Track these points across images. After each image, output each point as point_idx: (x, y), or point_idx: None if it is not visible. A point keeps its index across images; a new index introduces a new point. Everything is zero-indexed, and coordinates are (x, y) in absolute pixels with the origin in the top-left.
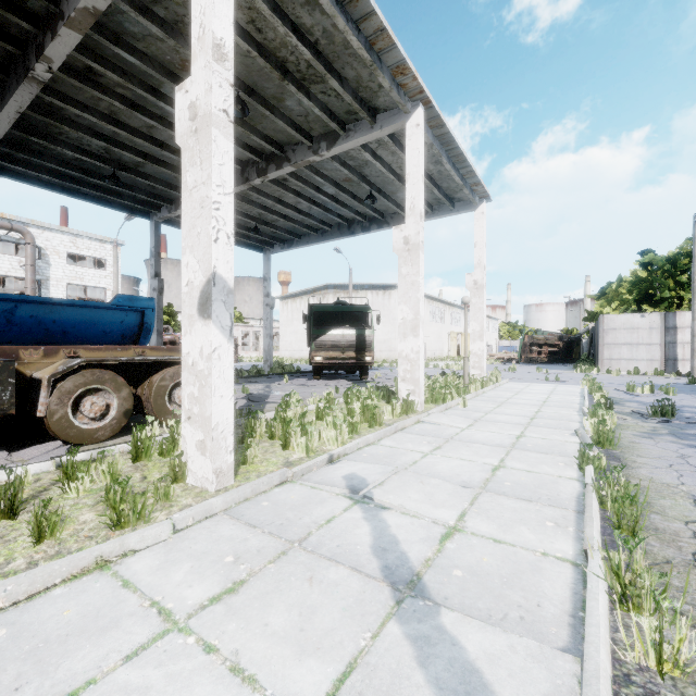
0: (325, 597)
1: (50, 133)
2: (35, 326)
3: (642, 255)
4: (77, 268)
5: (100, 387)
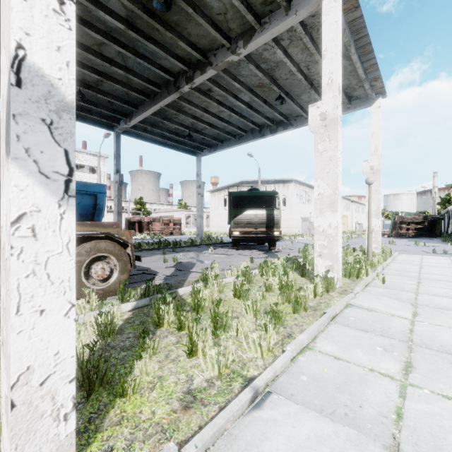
0: None
1: None
2: None
3: None
4: (79, 173)
5: None
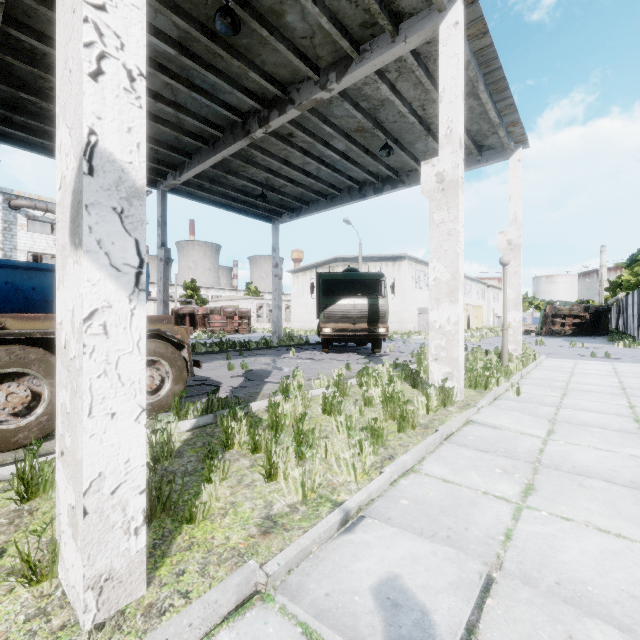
0: None
1: (41, 88)
2: (11, 294)
3: None
4: None
5: (22, 371)
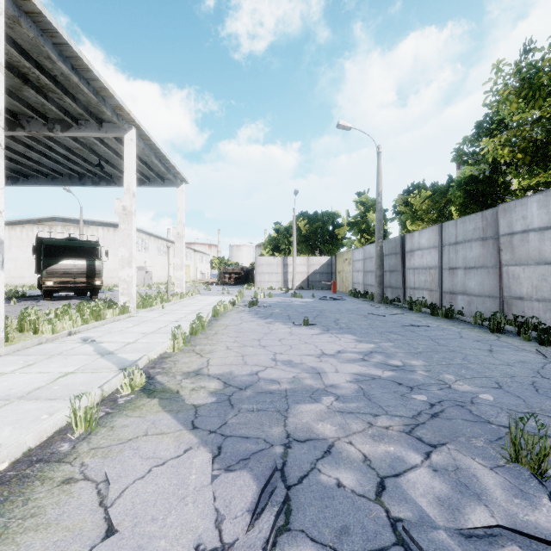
0: (73, 360)
1: None
2: None
3: (275, 224)
4: None
5: None
